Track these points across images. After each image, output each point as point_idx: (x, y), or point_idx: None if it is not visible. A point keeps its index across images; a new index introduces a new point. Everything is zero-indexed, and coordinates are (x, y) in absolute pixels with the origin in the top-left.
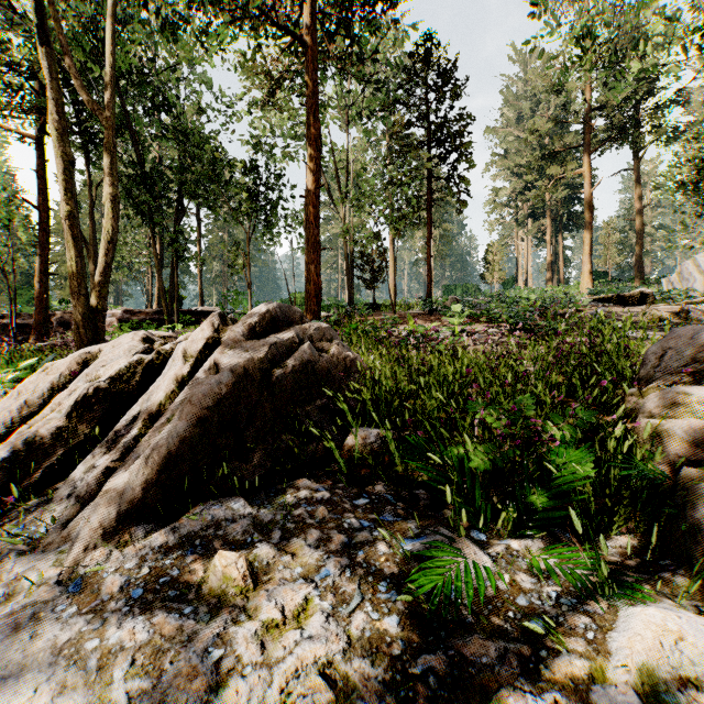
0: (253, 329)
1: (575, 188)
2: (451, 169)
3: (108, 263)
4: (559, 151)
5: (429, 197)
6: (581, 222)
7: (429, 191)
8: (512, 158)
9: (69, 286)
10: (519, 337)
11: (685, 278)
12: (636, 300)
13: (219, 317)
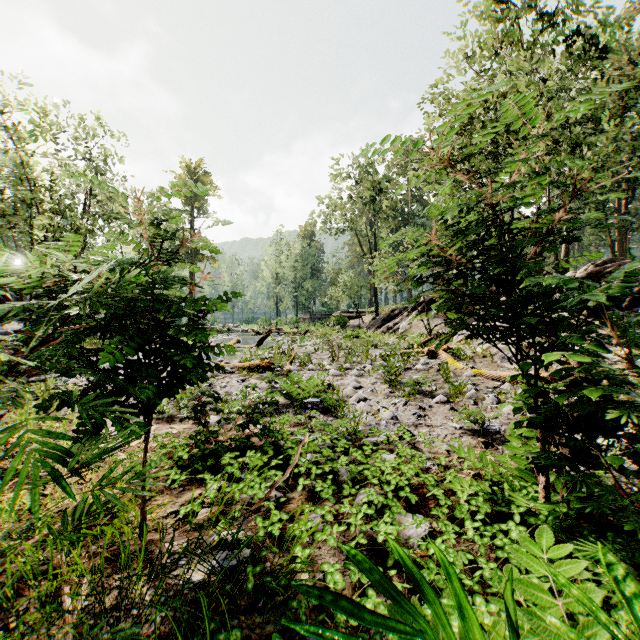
0: (597, 265)
1: None
2: None
3: (567, 252)
4: None
5: None
6: None
7: None
8: None
9: (554, 262)
10: None
11: None
12: None
13: (590, 264)
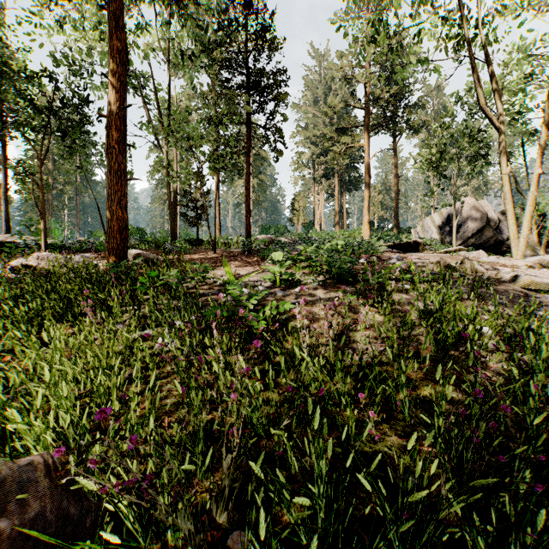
0: None
1: (355, 159)
2: (269, 118)
3: None
4: (347, 126)
5: (248, 141)
6: (358, 184)
7: (248, 136)
8: (311, 131)
9: None
10: (346, 293)
11: (427, 230)
12: (412, 248)
13: None
